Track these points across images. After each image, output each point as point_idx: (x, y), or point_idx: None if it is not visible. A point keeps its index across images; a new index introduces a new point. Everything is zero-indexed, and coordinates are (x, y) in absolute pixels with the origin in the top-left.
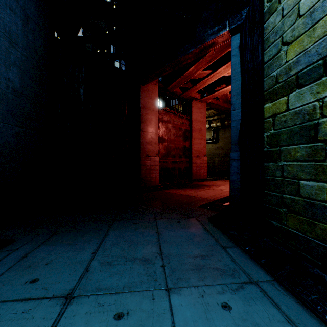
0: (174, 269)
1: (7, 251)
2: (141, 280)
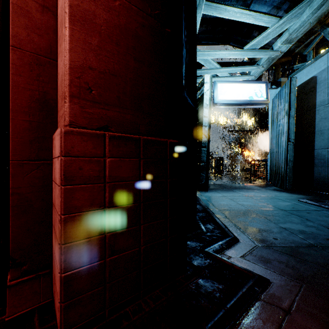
0: (251, 213)
1: None
2: (263, 211)
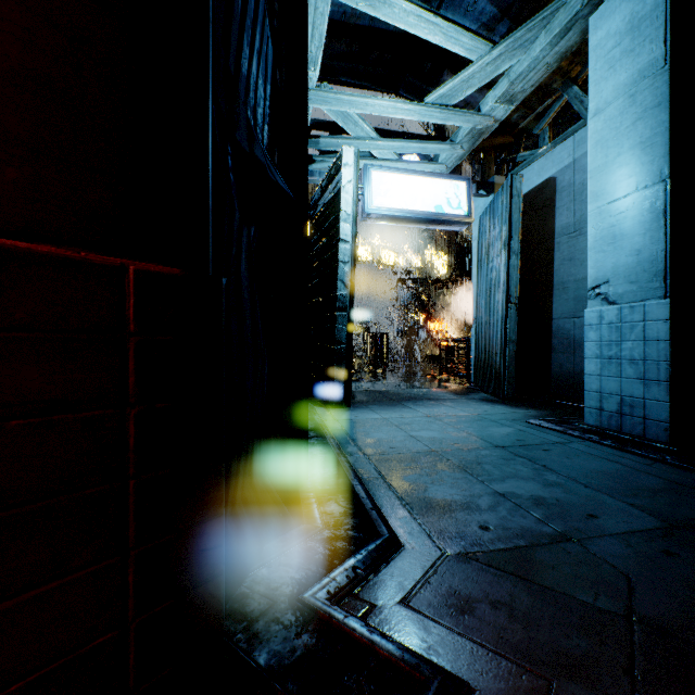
0: (437, 458)
1: (650, 463)
2: (460, 453)
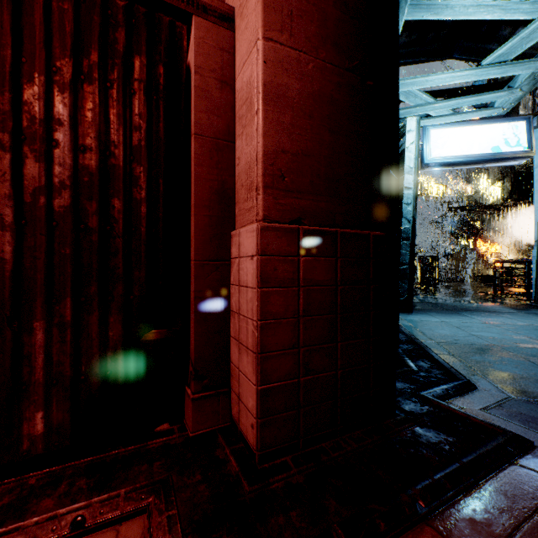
0: (498, 350)
1: None
2: (521, 349)
